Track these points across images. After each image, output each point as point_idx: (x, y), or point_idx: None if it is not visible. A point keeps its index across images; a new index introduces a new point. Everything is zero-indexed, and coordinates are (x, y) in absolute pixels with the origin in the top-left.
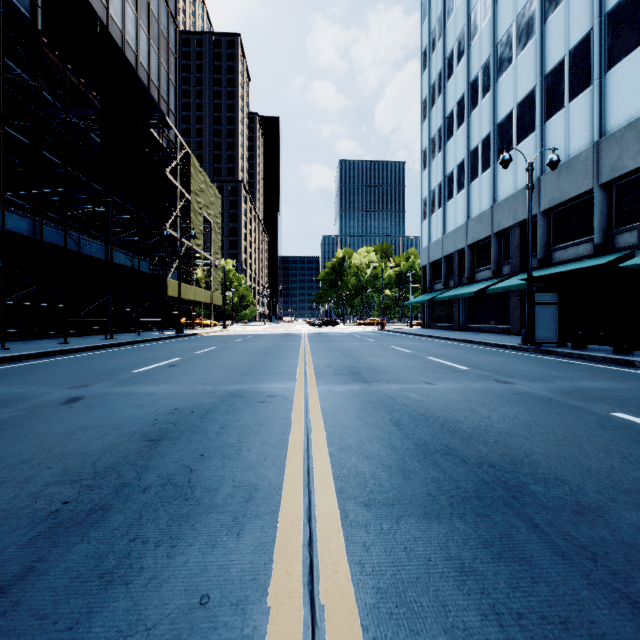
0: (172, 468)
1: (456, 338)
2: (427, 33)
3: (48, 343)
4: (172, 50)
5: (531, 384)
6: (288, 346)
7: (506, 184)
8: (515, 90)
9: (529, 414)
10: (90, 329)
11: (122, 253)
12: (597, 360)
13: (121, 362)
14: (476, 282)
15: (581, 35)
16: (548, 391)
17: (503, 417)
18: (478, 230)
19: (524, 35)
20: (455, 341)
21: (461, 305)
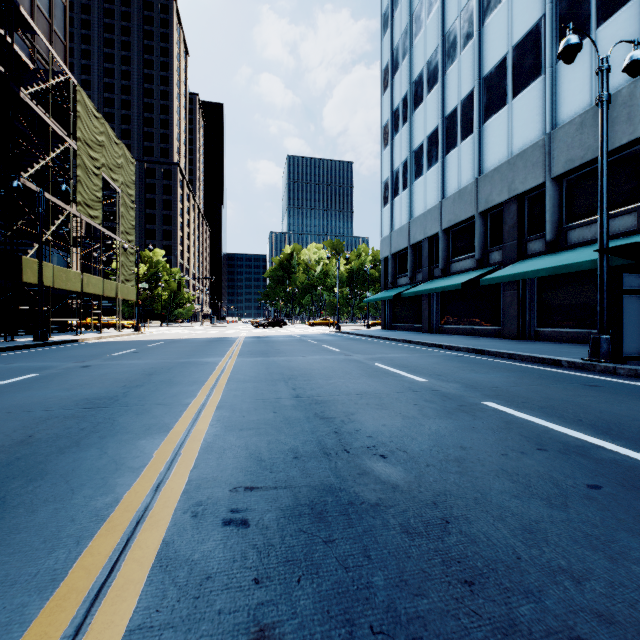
0: None
1: (453, 345)
2: None
3: None
4: None
5: None
6: (192, 367)
7: (497, 150)
8: (510, 29)
9: None
10: None
11: None
12: None
13: None
14: (453, 274)
15: None
16: None
17: None
18: (457, 210)
19: None
20: (452, 349)
21: (432, 302)
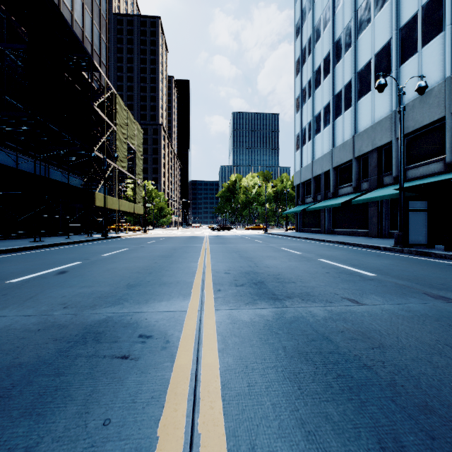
0: None
1: (330, 240)
2: (299, 9)
3: None
4: (103, 15)
5: None
6: (191, 248)
7: (365, 118)
8: (373, 43)
9: None
10: (28, 233)
11: (58, 171)
12: None
13: (13, 267)
14: (339, 196)
15: None
16: None
17: None
18: (341, 156)
19: None
20: (329, 242)
21: (327, 214)
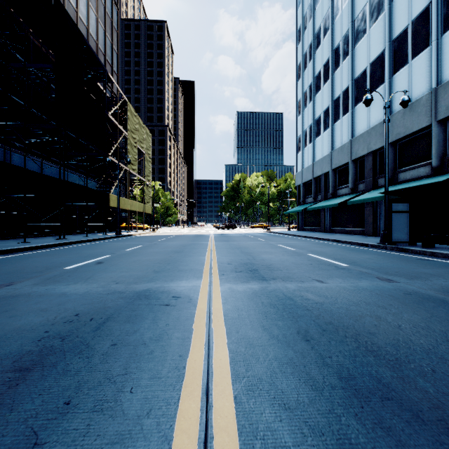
0: (9, 438)
1: (326, 238)
2: (301, 16)
3: (11, 242)
4: (115, 27)
5: (412, 282)
6: (198, 245)
7: (361, 123)
8: (368, 53)
9: (438, 322)
10: (50, 231)
11: (76, 175)
12: (448, 257)
13: (59, 259)
14: (338, 196)
15: (421, 8)
16: (434, 290)
17: (415, 327)
18: (340, 158)
19: (376, 11)
20: (325, 240)
21: (326, 213)
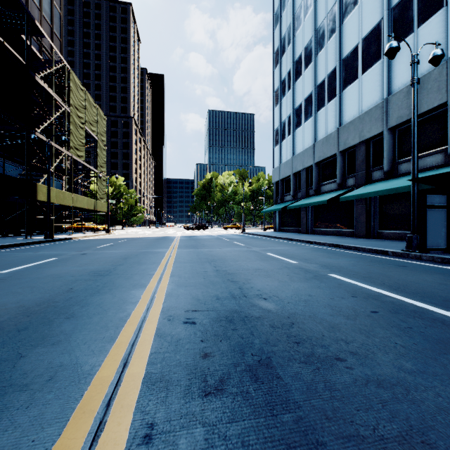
0: None
1: (320, 242)
2: None
3: None
4: None
5: None
6: (150, 255)
7: (351, 109)
8: (360, 27)
9: None
10: None
11: None
12: None
13: None
14: (322, 193)
15: None
16: None
17: None
18: (325, 150)
19: None
20: (319, 244)
21: (308, 212)
